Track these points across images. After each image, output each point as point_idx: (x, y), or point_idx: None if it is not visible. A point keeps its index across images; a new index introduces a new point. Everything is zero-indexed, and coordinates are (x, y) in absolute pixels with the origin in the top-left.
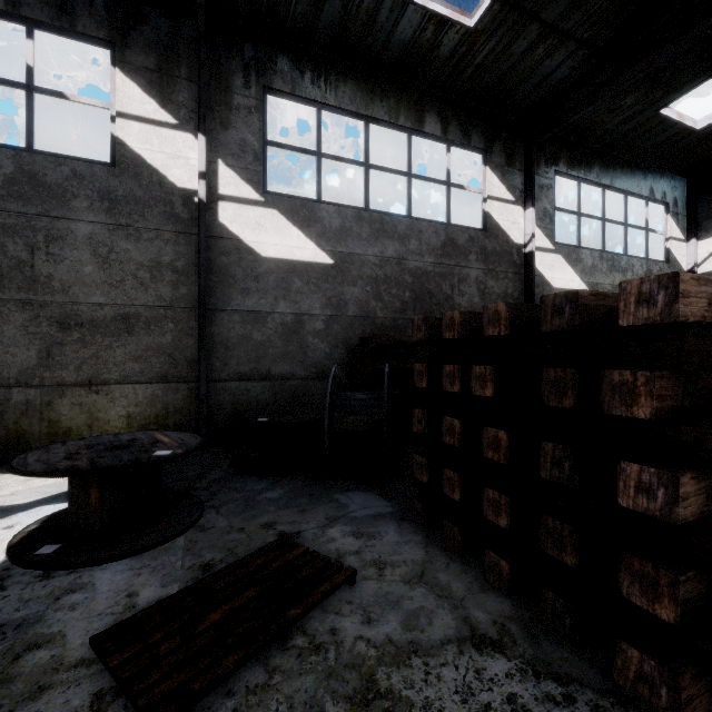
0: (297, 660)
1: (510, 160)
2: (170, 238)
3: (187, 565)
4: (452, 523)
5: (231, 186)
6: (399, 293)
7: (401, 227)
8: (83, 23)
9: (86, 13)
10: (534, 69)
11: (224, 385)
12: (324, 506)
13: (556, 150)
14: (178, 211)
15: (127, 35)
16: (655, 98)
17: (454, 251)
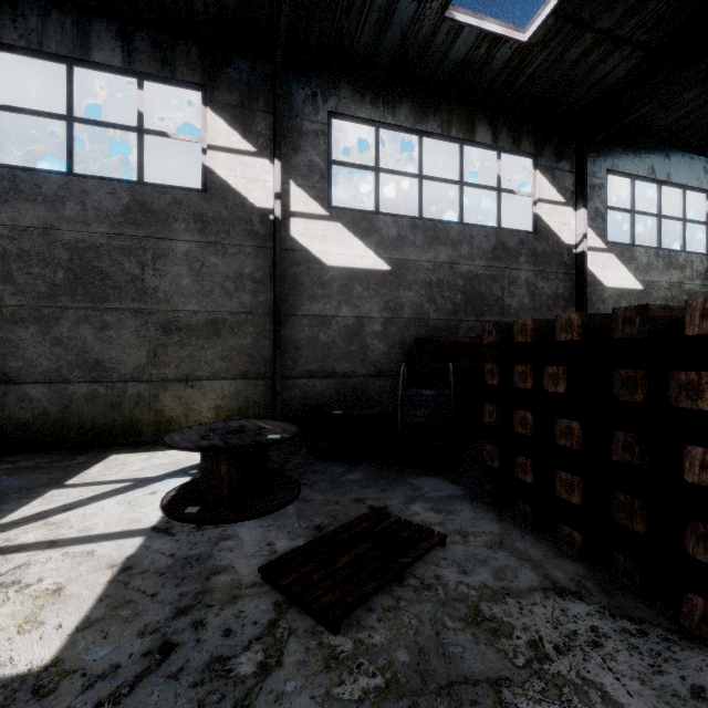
0: (415, 593)
1: (560, 163)
2: (250, 252)
3: (304, 526)
4: (524, 502)
5: (301, 203)
6: (452, 295)
7: (453, 233)
8: (182, 72)
9: (183, 63)
10: (587, 74)
11: (295, 382)
12: (401, 488)
13: (609, 149)
14: (257, 228)
15: (215, 77)
16: None
17: (504, 254)
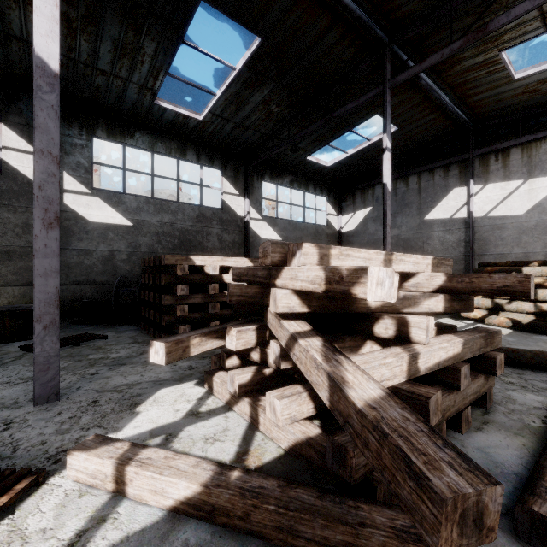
0: (82, 347)
1: (236, 174)
2: None
3: None
4: (147, 325)
5: (72, 185)
6: (172, 240)
7: (172, 207)
8: None
9: None
10: (239, 137)
11: (67, 287)
12: (109, 329)
13: (263, 169)
14: None
15: (8, 106)
16: (301, 153)
17: (204, 220)
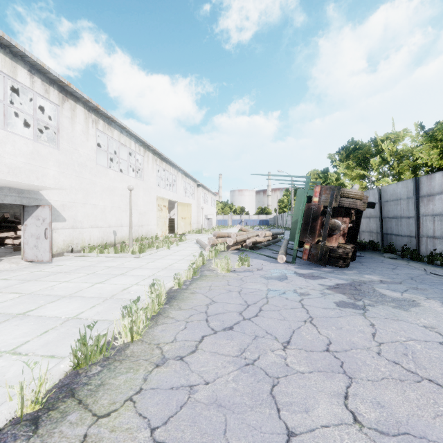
0: None
1: None
2: None
3: None
4: None
5: None
6: None
7: None
8: None
9: None
10: None
11: None
12: None
13: None
14: None
15: None
16: None
17: None
